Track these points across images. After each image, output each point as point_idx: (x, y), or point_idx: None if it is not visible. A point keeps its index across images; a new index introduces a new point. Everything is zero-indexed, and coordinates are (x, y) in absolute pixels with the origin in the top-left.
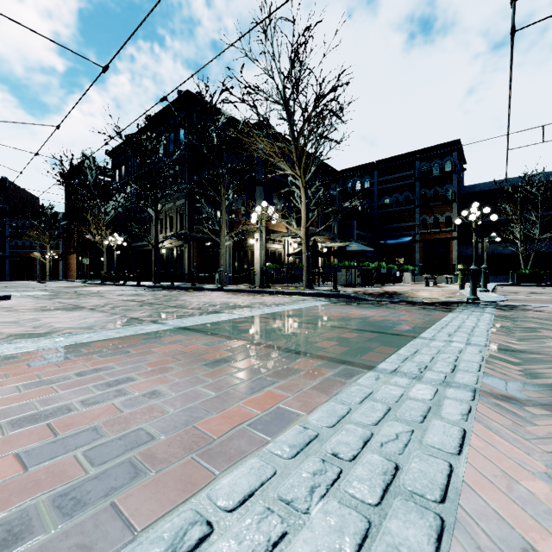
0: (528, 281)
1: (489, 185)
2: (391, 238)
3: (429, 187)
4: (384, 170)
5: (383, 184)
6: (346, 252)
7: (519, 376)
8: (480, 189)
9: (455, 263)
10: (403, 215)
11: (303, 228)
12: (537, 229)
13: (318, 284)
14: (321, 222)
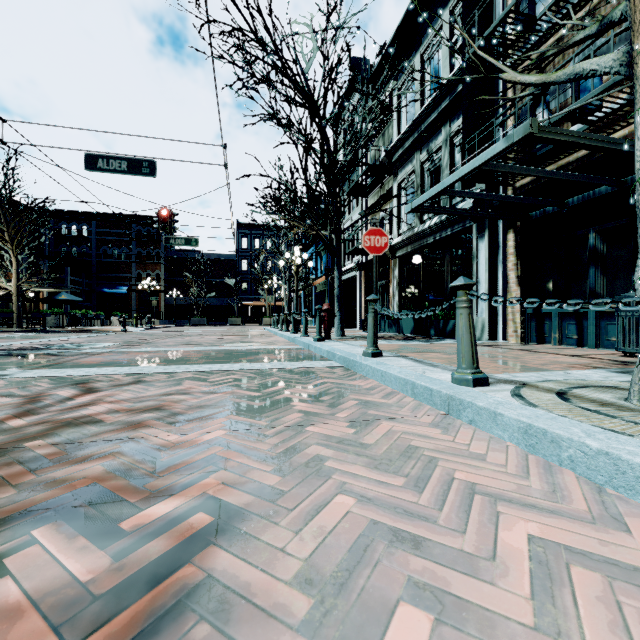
0: (198, 323)
1: (188, 254)
2: (109, 286)
3: (143, 248)
4: (103, 222)
5: (102, 235)
6: (56, 300)
7: (85, 337)
8: (182, 256)
9: (163, 310)
10: (121, 267)
11: (14, 285)
12: (214, 290)
13: (27, 326)
14: (27, 266)
